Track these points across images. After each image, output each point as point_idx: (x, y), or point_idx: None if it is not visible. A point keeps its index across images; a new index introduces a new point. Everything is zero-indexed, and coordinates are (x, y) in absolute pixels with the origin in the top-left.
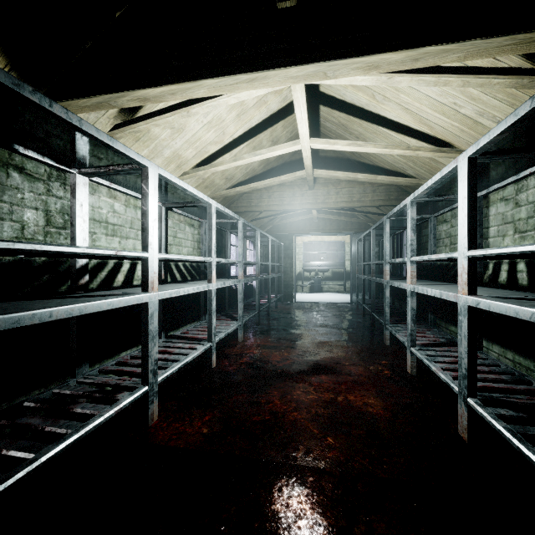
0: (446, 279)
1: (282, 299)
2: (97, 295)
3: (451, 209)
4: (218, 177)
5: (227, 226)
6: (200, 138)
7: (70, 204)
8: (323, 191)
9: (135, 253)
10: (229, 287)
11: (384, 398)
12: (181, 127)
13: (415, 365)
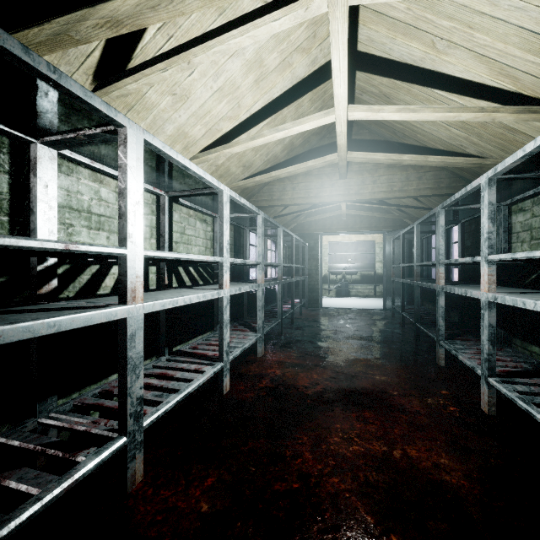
0: (524, 285)
1: (307, 305)
2: (53, 308)
3: (536, 192)
4: (234, 164)
5: (246, 222)
6: (209, 111)
7: (31, 184)
8: (356, 180)
9: (102, 248)
10: (248, 292)
11: (461, 455)
12: (185, 94)
13: (495, 402)
